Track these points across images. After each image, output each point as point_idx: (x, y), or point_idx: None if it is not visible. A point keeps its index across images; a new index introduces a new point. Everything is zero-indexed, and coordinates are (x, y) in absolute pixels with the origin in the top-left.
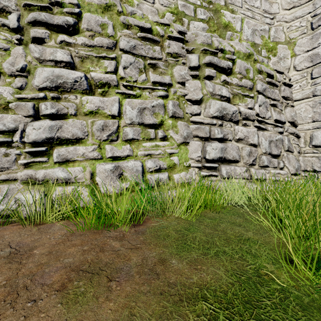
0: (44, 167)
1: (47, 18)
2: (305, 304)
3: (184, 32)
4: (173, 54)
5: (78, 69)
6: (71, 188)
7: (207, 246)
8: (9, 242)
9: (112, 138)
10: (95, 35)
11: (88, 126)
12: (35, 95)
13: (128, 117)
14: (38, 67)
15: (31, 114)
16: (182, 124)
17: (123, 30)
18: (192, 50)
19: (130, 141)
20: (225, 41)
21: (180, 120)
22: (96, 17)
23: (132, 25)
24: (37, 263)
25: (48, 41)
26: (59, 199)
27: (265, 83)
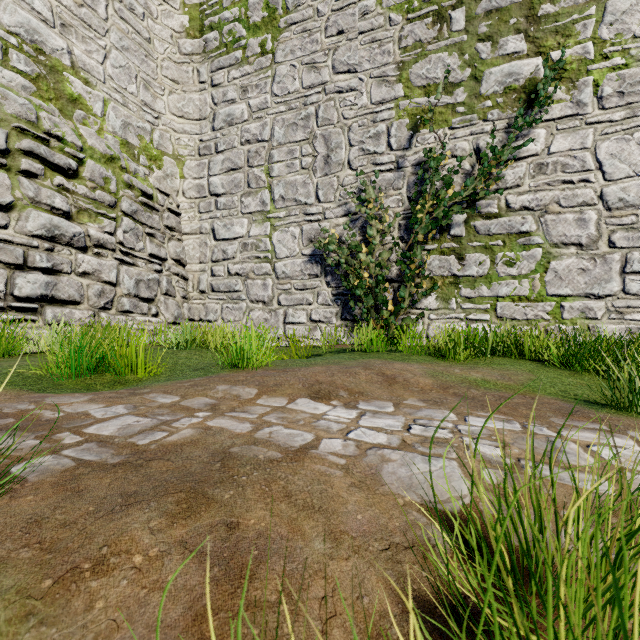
0: None
1: None
2: (31, 377)
3: None
4: None
5: None
6: None
7: None
8: None
9: None
10: None
11: None
12: None
13: None
14: None
15: None
16: None
17: None
18: None
19: None
20: (70, 123)
21: None
22: None
23: None
24: None
25: None
26: None
27: (139, 203)
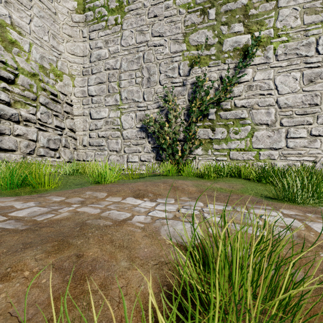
0: None
1: None
2: None
3: None
4: None
5: None
6: None
7: None
8: None
9: None
10: None
11: None
12: None
13: None
14: None
15: None
16: None
17: None
18: None
19: None
20: (10, 55)
21: None
22: None
23: None
24: None
25: None
26: None
27: (49, 99)
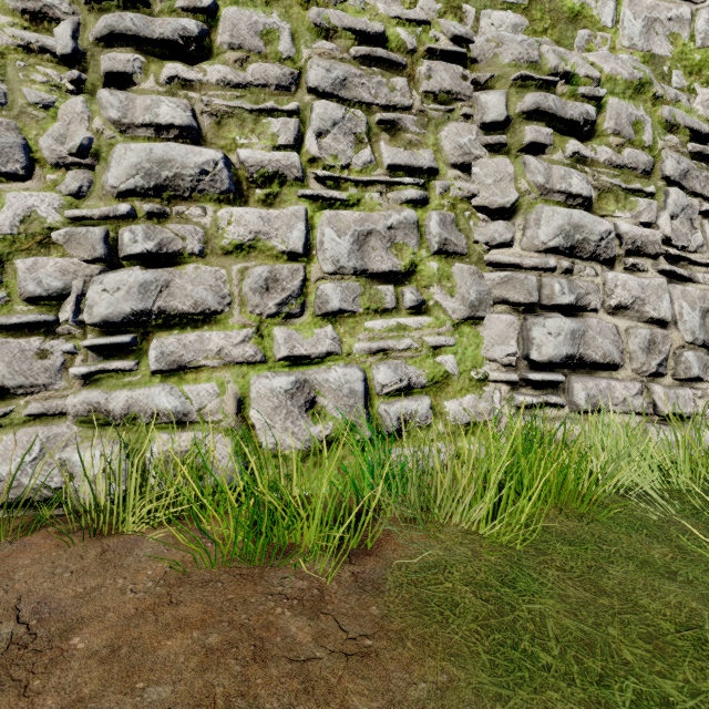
0: (127, 383)
1: (138, 26)
2: None
3: (466, 39)
4: (440, 94)
5: (210, 143)
6: (188, 440)
7: (593, 663)
8: (20, 597)
9: (290, 309)
10: (249, 58)
11: (232, 280)
12: (109, 208)
13: (329, 255)
14: (117, 144)
15: (99, 254)
16: (464, 271)
17: (316, 43)
18: (489, 83)
19: (334, 317)
20: (573, 54)
21: (460, 260)
22: (251, 16)
23: (338, 28)
24: (71, 694)
25: (142, 81)
26: (161, 465)
27: (686, 157)
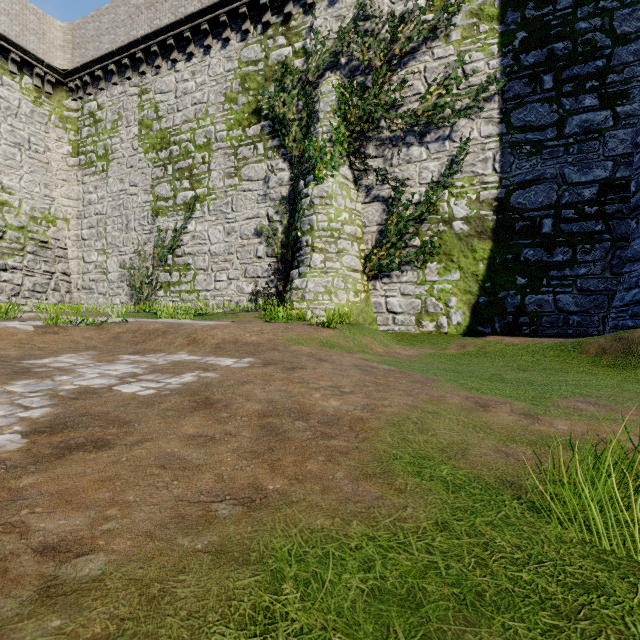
0: None
1: None
2: None
3: None
4: None
5: None
6: None
7: None
8: None
9: None
10: None
11: None
12: None
13: None
14: None
15: None
16: None
17: None
18: None
19: None
20: (1, 215)
21: None
22: None
23: None
24: None
25: None
26: None
27: (38, 246)
